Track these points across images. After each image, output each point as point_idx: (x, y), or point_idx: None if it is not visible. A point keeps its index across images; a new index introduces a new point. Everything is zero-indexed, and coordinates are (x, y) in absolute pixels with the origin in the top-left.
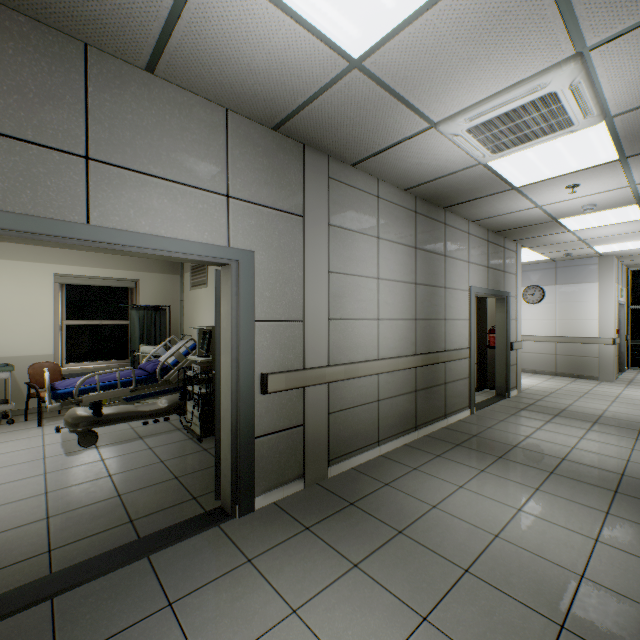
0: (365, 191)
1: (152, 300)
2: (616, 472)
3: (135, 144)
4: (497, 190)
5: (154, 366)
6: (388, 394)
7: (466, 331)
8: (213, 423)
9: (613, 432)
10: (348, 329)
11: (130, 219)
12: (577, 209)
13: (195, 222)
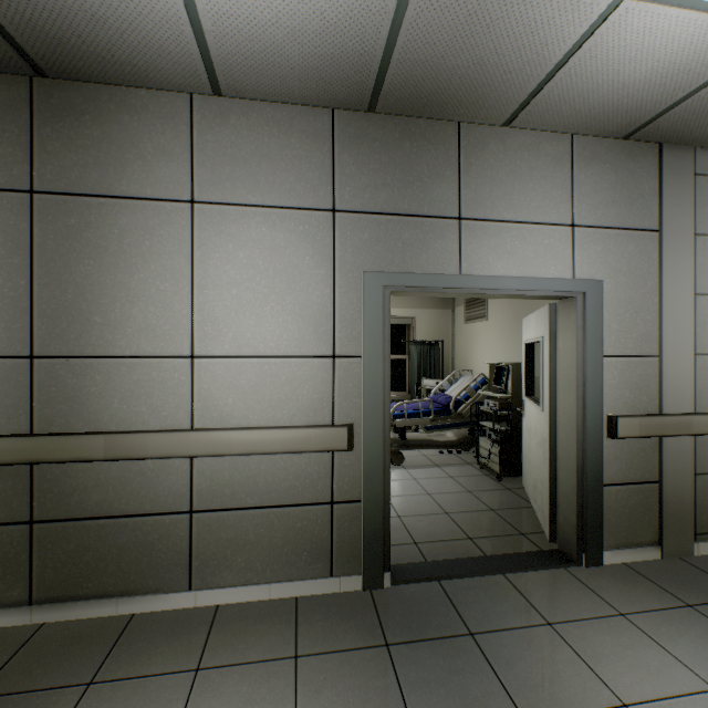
0: None
1: (425, 335)
2: None
3: (492, 196)
4: None
5: (446, 399)
6: None
7: None
8: (512, 463)
9: None
10: None
11: (488, 265)
12: None
13: (541, 258)
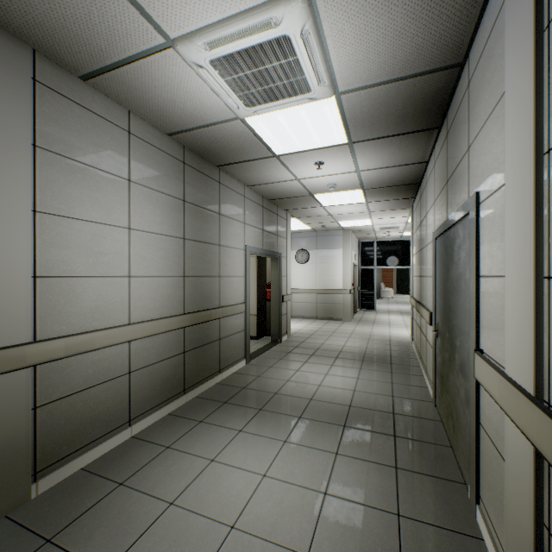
0: (108, 119)
1: None
2: (346, 404)
3: None
4: (262, 155)
5: None
6: (145, 362)
7: (242, 287)
8: None
9: (347, 365)
10: (76, 290)
11: None
12: (325, 187)
13: None
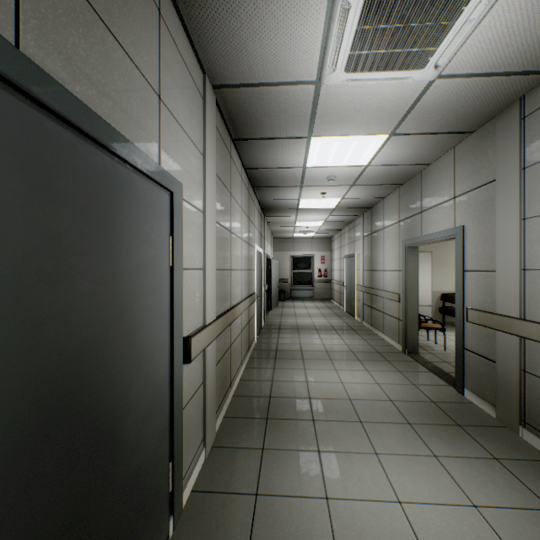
0: None
1: None
2: None
3: (429, 197)
4: None
5: None
6: None
7: None
8: None
9: None
10: None
11: (428, 229)
12: None
13: (443, 220)
